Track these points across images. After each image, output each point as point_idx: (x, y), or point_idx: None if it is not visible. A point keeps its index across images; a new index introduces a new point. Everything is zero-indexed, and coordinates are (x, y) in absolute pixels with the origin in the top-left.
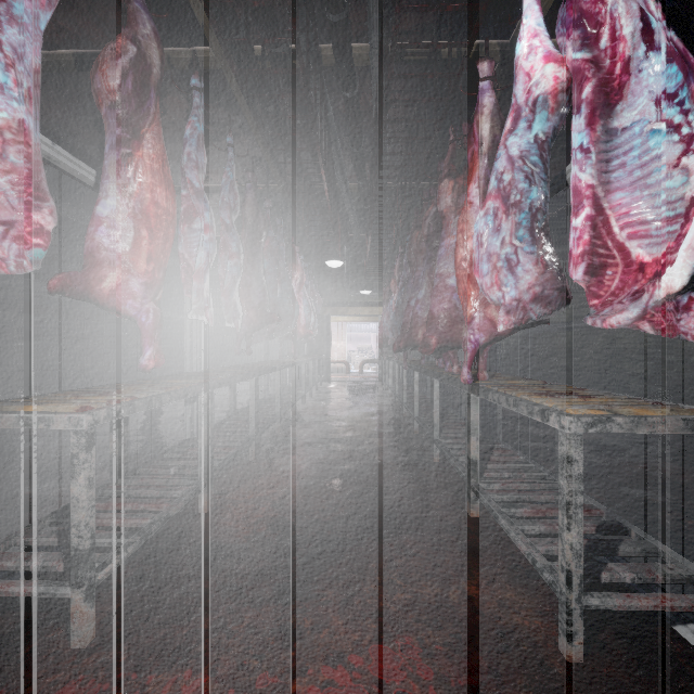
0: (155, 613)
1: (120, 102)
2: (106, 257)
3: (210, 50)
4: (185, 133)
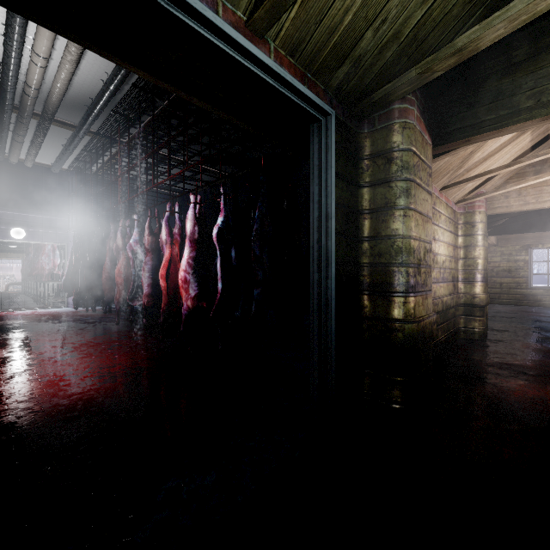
0: None
1: None
2: None
3: None
4: None
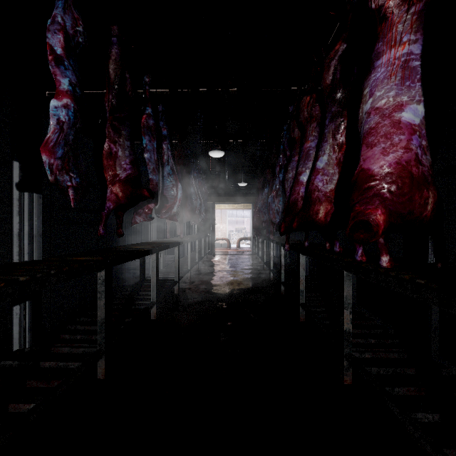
0: None
1: None
2: None
3: None
4: None
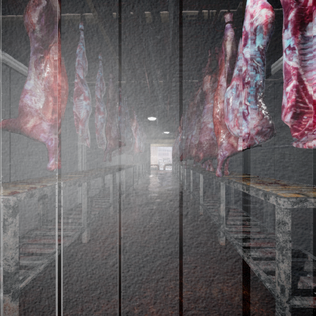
0: (53, 303)
1: (38, 30)
2: (30, 111)
3: (92, 15)
4: (77, 51)
